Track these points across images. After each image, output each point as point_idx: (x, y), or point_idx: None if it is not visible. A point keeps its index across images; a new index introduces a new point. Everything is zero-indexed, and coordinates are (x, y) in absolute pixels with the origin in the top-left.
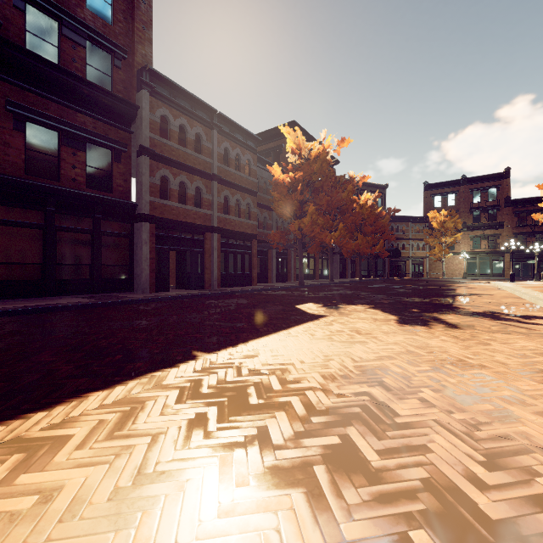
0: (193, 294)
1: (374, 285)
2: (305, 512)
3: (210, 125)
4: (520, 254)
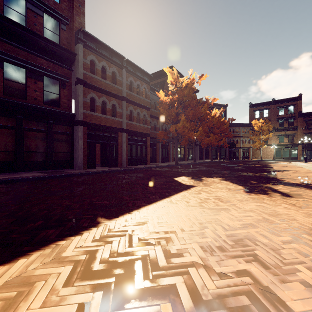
0: (109, 170)
1: (221, 164)
2: None
3: (121, 67)
4: (308, 145)
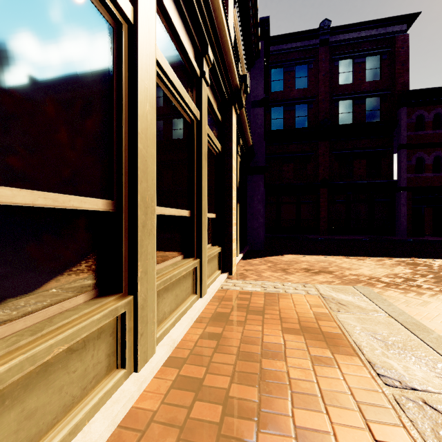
0: (441, 240)
1: None
2: (411, 271)
3: None
4: None
